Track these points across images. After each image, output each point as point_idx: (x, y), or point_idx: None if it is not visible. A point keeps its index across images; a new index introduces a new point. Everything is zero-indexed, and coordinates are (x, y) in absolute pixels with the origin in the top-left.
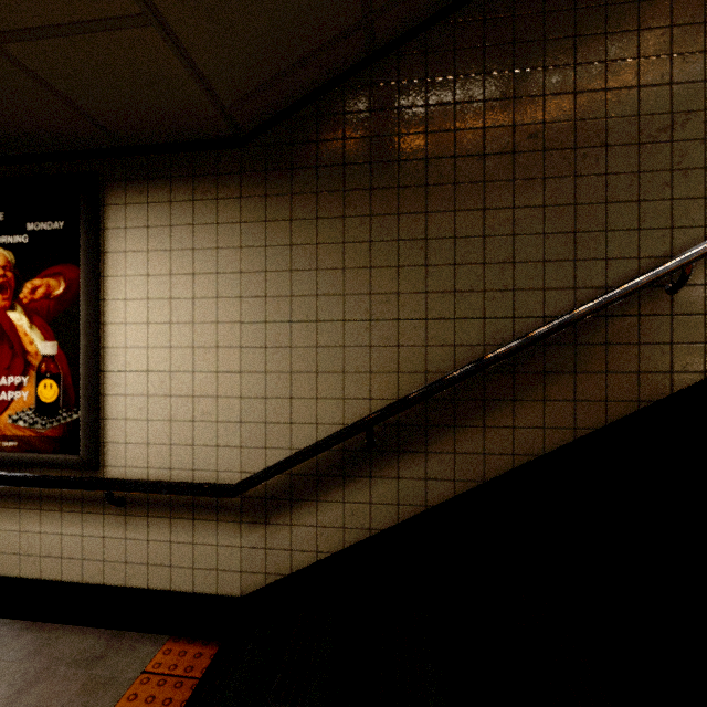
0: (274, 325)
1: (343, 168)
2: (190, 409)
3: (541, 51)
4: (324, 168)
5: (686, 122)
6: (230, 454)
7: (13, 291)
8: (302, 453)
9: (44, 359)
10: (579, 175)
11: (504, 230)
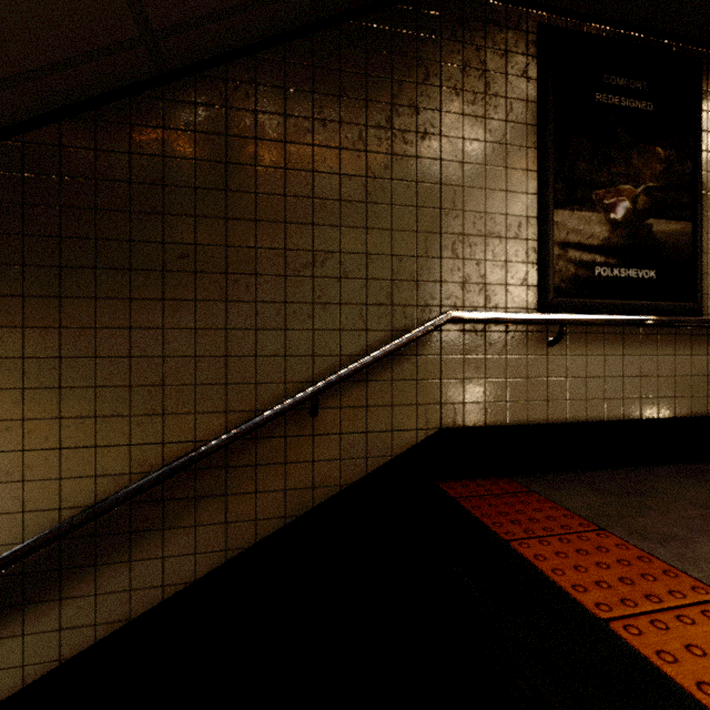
0: None
1: None
2: None
3: (193, 170)
4: None
5: (325, 260)
6: None
7: None
8: None
9: None
10: (230, 300)
11: (153, 351)
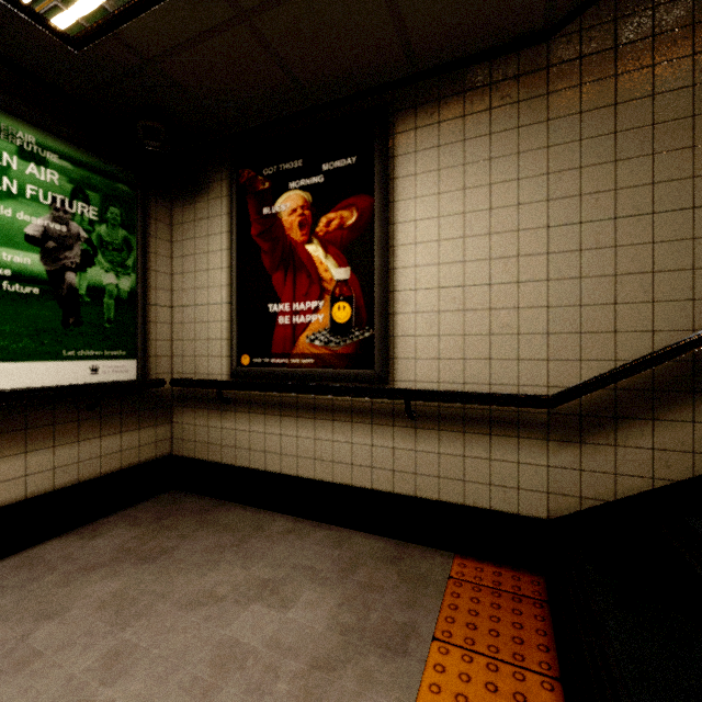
0: (592, 224)
1: (691, 28)
2: (486, 322)
3: None
4: (663, 35)
5: None
6: (534, 368)
7: (310, 226)
8: (649, 358)
9: (338, 284)
10: None
11: None
